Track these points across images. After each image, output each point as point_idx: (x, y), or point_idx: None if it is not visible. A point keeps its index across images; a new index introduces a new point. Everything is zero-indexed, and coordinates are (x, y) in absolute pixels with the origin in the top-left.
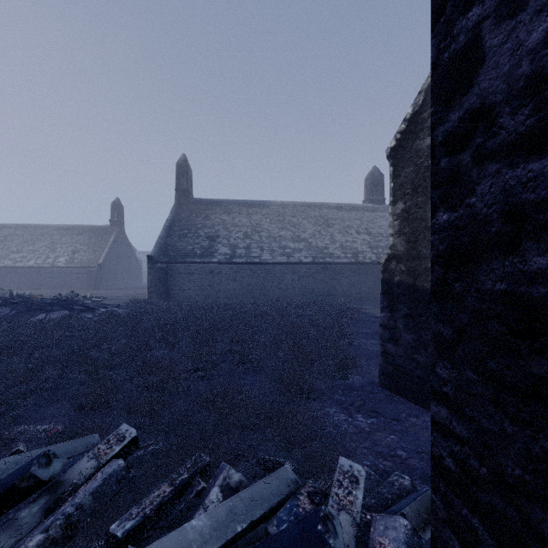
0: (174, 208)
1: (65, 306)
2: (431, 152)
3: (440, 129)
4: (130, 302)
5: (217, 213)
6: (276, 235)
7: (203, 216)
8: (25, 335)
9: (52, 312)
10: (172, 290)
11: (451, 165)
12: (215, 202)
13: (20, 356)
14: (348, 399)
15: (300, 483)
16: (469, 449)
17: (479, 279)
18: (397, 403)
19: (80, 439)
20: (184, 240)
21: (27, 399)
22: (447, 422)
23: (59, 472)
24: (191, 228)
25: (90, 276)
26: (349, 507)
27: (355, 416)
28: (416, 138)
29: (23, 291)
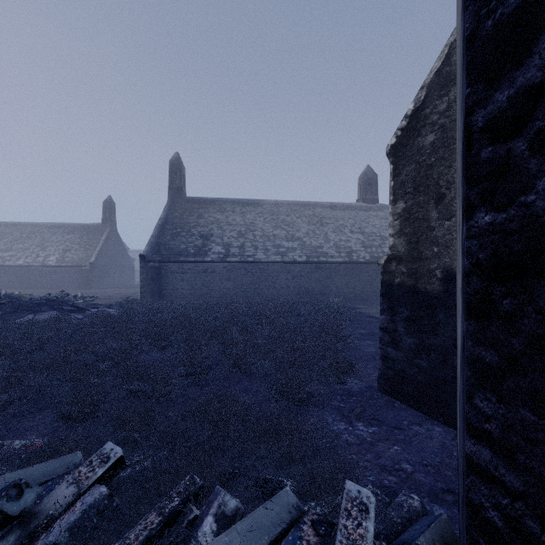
0: (167, 206)
1: (54, 306)
2: (466, 141)
3: (480, 113)
4: (122, 302)
5: (210, 212)
6: (271, 234)
7: (196, 214)
8: (10, 338)
9: (40, 313)
10: (165, 290)
11: (497, 156)
12: (208, 201)
13: (3, 361)
14: (347, 405)
15: (302, 508)
16: (525, 506)
17: (540, 297)
18: (398, 410)
19: (60, 459)
20: (177, 238)
21: (8, 409)
22: (491, 467)
23: (32, 504)
24: (184, 226)
25: (81, 275)
26: (360, 542)
27: (356, 425)
28: (418, 135)
29: (12, 290)
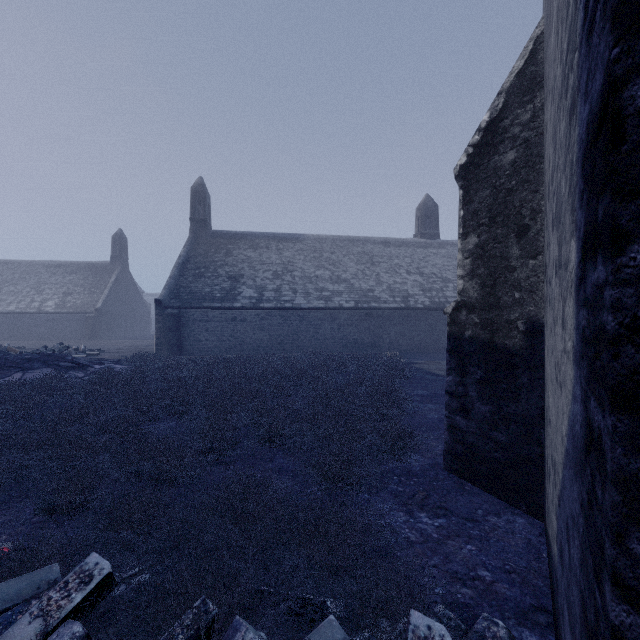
0: (188, 242)
1: (48, 362)
2: (613, 132)
3: None
4: (133, 357)
5: (240, 248)
6: (312, 275)
7: (224, 251)
8: None
9: (31, 371)
10: (186, 341)
11: None
12: (238, 235)
13: None
14: (406, 489)
15: None
16: None
17: None
18: (470, 495)
19: (28, 575)
20: (200, 280)
21: None
22: None
23: None
24: (209, 266)
25: (86, 323)
26: None
27: (418, 515)
28: (494, 152)
29: (1, 342)
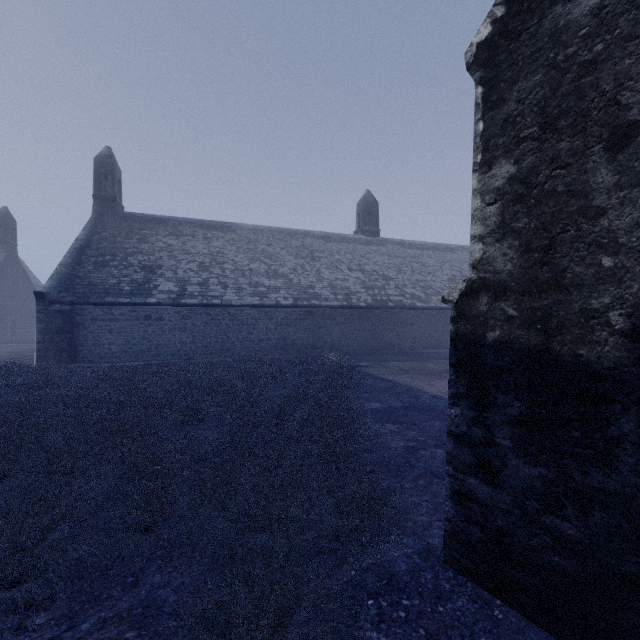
0: (90, 223)
1: None
2: None
3: None
4: None
5: (159, 234)
6: (246, 269)
7: (137, 237)
8: None
9: None
10: (81, 346)
11: None
12: (157, 219)
13: None
14: None
15: None
16: None
17: None
18: (512, 638)
19: None
20: (104, 270)
21: None
22: None
23: None
24: (117, 253)
25: None
26: None
27: None
28: None
29: None
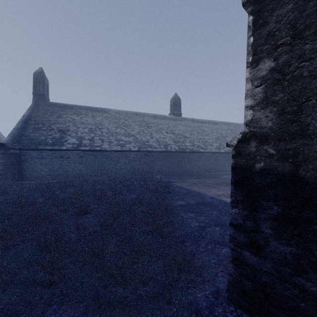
0: (31, 107)
1: None
2: None
3: None
4: None
5: (68, 114)
6: (114, 132)
7: (56, 115)
8: None
9: None
10: (25, 172)
11: None
12: (67, 106)
13: None
14: None
15: None
16: None
17: None
18: None
19: None
20: (38, 131)
21: None
22: None
23: None
24: (45, 123)
25: None
26: None
27: None
28: None
29: None
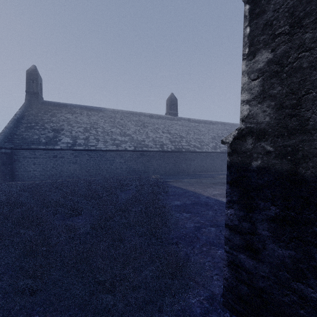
0: (23, 105)
1: None
2: None
3: None
4: None
5: (62, 112)
6: (109, 131)
7: (50, 113)
8: None
9: None
10: (17, 172)
11: None
12: (61, 105)
13: None
14: None
15: None
16: None
17: None
18: None
19: None
20: (31, 130)
21: None
22: None
23: None
24: (38, 122)
25: None
26: None
27: None
28: None
29: None
